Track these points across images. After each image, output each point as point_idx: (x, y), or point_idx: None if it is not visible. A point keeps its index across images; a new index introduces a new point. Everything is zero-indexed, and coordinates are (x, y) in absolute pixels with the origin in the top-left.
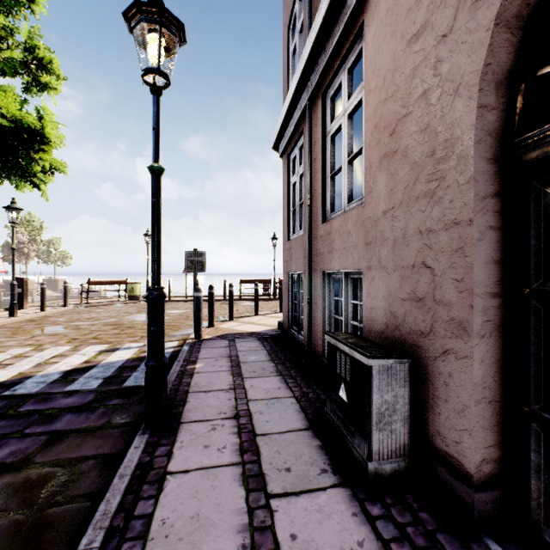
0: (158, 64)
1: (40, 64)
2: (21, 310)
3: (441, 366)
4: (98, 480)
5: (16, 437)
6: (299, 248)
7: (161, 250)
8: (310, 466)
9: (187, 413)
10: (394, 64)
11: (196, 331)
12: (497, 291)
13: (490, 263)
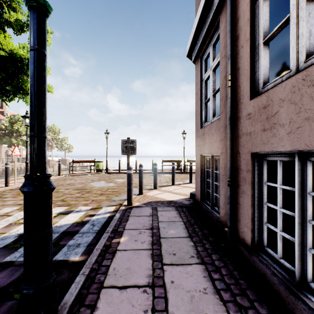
0: None
1: None
2: None
3: None
4: None
5: None
6: (214, 133)
7: (44, 121)
8: None
9: None
10: None
11: (128, 199)
12: None
13: None
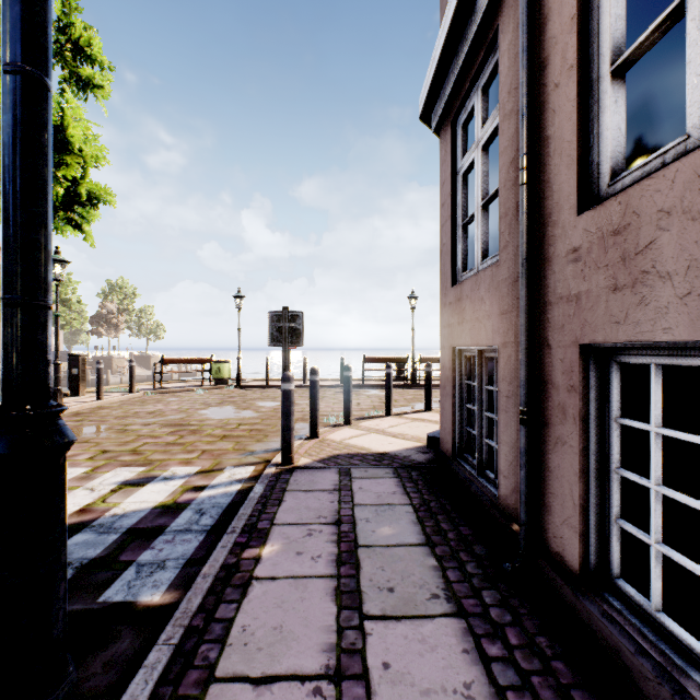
0: None
1: (77, 49)
2: (75, 397)
3: None
4: None
5: None
6: (485, 296)
7: (43, 265)
8: None
9: None
10: None
11: (283, 451)
12: None
13: None
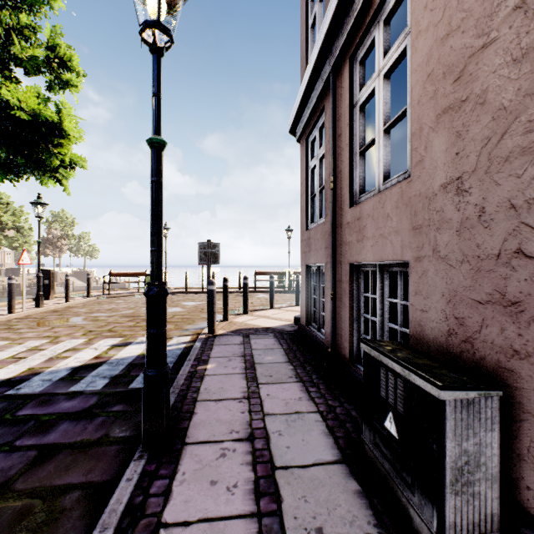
0: (158, 16)
1: (61, 62)
2: (47, 301)
3: None
4: (79, 524)
5: (4, 451)
6: (319, 238)
7: (162, 238)
8: (349, 526)
9: (193, 430)
10: None
11: (209, 326)
12: None
13: None
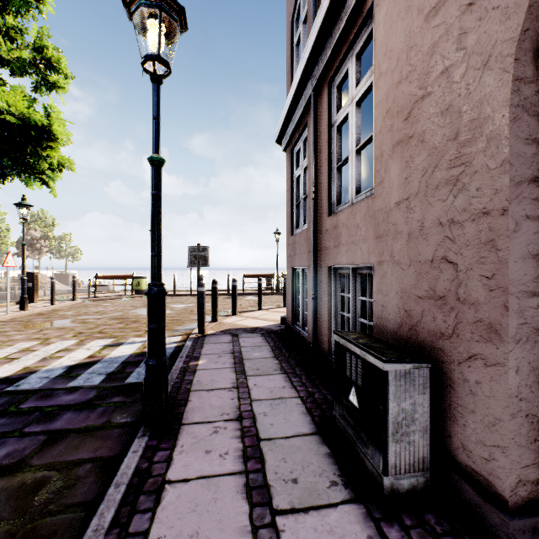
0: (158, 51)
1: (49, 64)
2: (31, 304)
3: (466, 372)
4: (94, 487)
5: (15, 437)
6: (303, 243)
7: (161, 244)
8: (319, 477)
9: (189, 414)
10: (410, 43)
11: (199, 326)
12: (534, 290)
13: (526, 257)
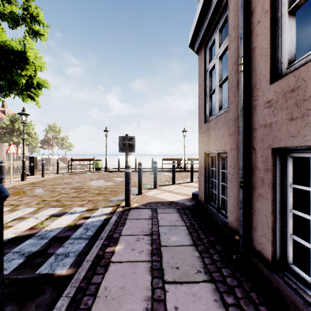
0: None
1: (32, 17)
2: (32, 176)
3: None
4: None
5: None
6: (221, 127)
7: None
8: None
9: None
10: None
11: (125, 200)
12: None
13: None
